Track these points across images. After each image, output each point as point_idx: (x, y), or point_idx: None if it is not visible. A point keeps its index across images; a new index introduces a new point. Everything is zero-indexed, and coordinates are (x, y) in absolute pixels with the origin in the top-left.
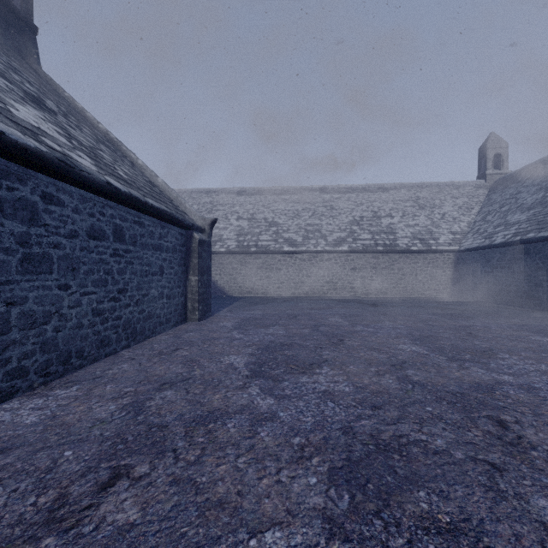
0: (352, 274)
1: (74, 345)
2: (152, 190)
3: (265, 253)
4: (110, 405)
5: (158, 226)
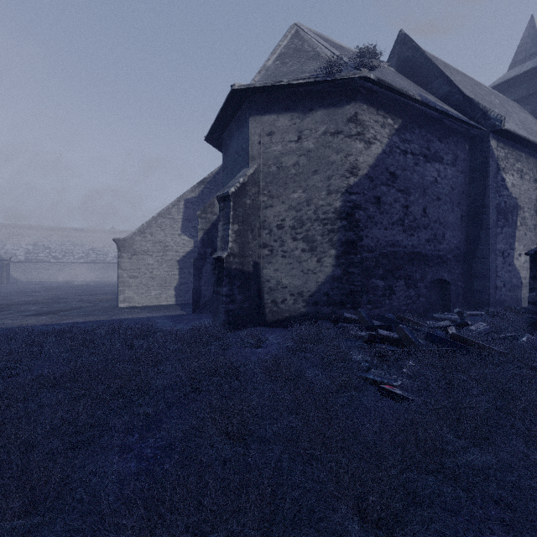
0: (85, 271)
1: None
2: None
3: (41, 262)
4: None
5: None
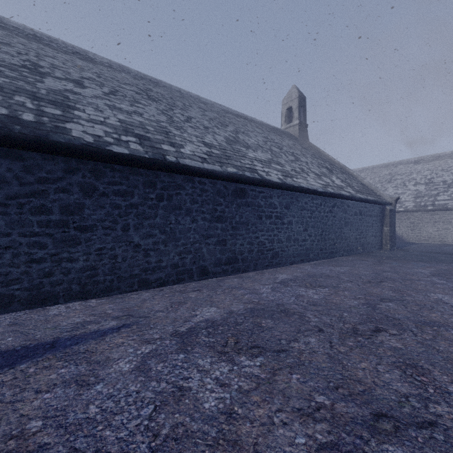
0: None
1: (351, 247)
2: (365, 189)
3: (441, 210)
4: (371, 259)
5: (371, 206)
